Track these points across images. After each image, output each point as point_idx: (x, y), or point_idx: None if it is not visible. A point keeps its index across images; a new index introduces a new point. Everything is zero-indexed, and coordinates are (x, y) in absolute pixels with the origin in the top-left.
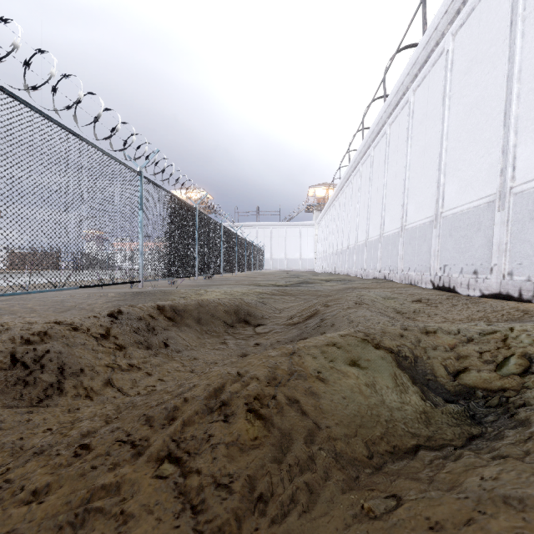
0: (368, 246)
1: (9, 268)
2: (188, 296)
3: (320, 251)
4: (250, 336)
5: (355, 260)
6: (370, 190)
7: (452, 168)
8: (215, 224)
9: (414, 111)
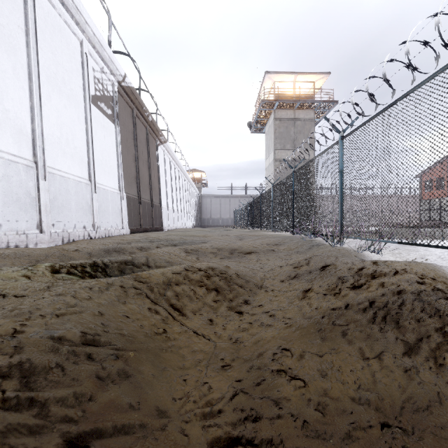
0: None
1: None
2: None
3: None
4: (256, 421)
5: None
6: None
7: None
8: None
9: None
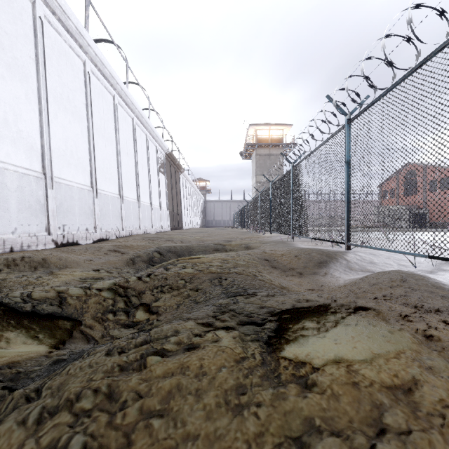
0: None
1: None
2: None
3: None
4: None
5: None
6: None
7: (57, 143)
8: None
9: None
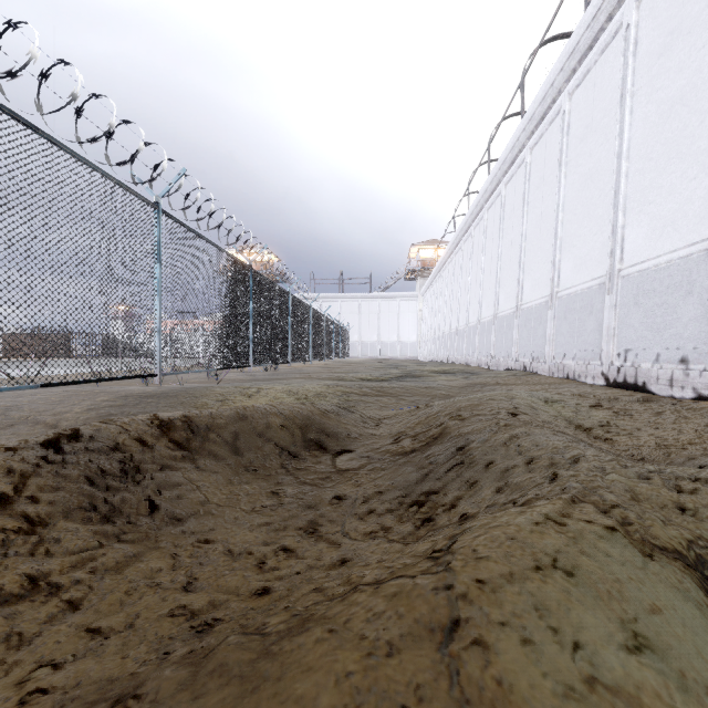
0: (497, 324)
1: (3, 355)
2: (230, 399)
3: (426, 332)
4: (326, 478)
5: (478, 344)
6: (500, 245)
7: (638, 202)
8: (280, 291)
9: (570, 124)
